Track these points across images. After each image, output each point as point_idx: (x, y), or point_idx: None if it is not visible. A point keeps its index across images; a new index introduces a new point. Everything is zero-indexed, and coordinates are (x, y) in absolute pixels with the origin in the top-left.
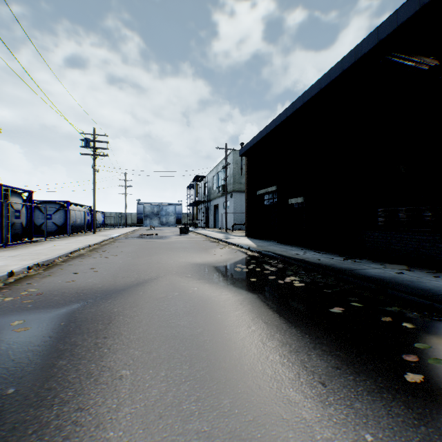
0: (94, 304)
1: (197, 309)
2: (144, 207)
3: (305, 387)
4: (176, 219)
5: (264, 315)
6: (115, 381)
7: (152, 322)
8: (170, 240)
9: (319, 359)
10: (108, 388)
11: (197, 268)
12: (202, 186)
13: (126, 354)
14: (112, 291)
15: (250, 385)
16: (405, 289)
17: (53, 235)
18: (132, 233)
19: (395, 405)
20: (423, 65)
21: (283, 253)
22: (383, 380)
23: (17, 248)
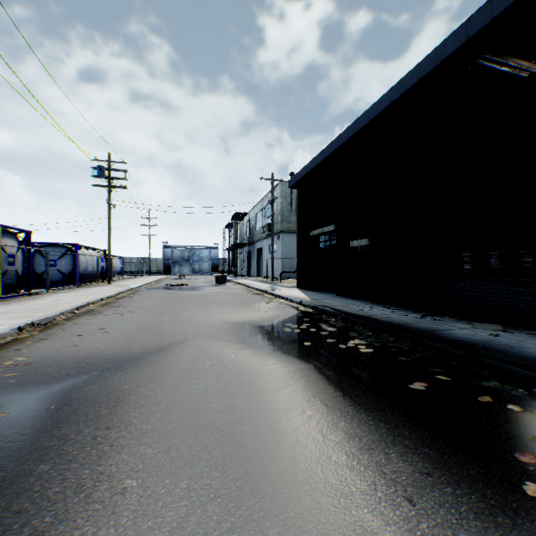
0: (98, 379)
1: (234, 384)
2: (172, 251)
3: (385, 506)
4: (211, 265)
5: (322, 393)
6: (115, 498)
7: (173, 404)
8: (203, 292)
9: (401, 460)
10: (103, 509)
11: (236, 329)
12: (243, 225)
13: (134, 454)
14: (124, 359)
15: (307, 502)
16: (505, 356)
17: (58, 286)
18: (156, 282)
19: (517, 535)
20: (522, 71)
21: (344, 309)
22: (494, 493)
23: (10, 303)
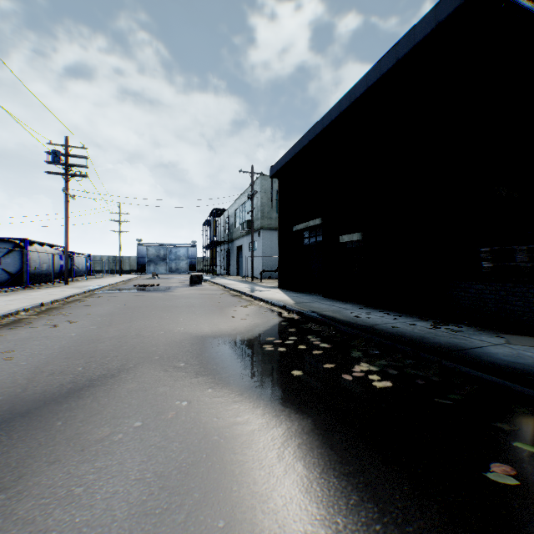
0: None
1: (168, 487)
2: (147, 249)
3: None
4: (189, 264)
5: (339, 509)
6: None
7: None
8: (173, 294)
9: None
10: None
11: (200, 347)
12: (222, 222)
13: None
14: None
15: None
16: None
17: (3, 288)
18: (125, 283)
19: None
20: None
21: (336, 316)
22: None
23: None
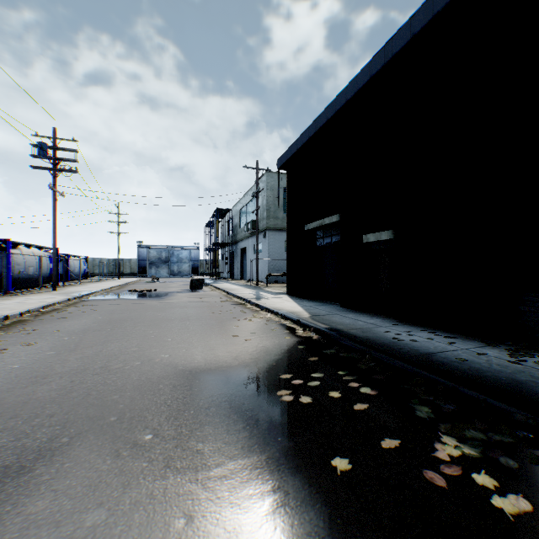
0: None
1: None
2: (148, 251)
3: None
4: (191, 267)
5: None
6: None
7: None
8: (168, 301)
9: None
10: None
11: (184, 395)
12: (226, 223)
13: None
14: None
15: None
16: None
17: None
18: (121, 287)
19: None
20: None
21: (370, 337)
22: None
23: None
